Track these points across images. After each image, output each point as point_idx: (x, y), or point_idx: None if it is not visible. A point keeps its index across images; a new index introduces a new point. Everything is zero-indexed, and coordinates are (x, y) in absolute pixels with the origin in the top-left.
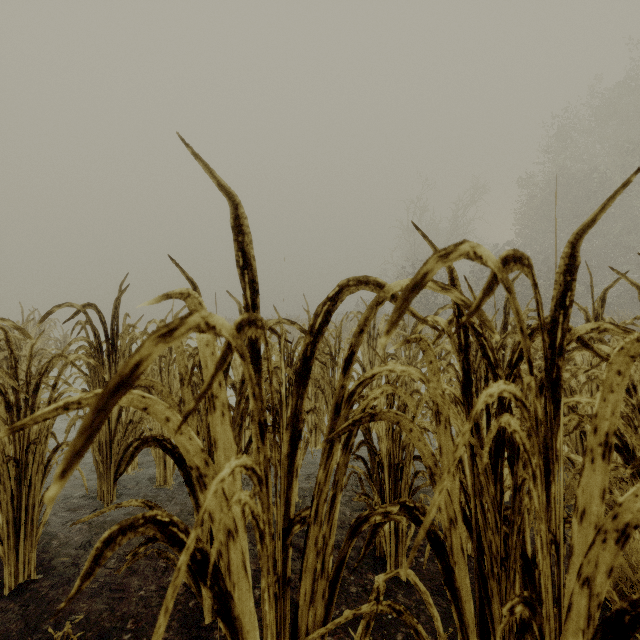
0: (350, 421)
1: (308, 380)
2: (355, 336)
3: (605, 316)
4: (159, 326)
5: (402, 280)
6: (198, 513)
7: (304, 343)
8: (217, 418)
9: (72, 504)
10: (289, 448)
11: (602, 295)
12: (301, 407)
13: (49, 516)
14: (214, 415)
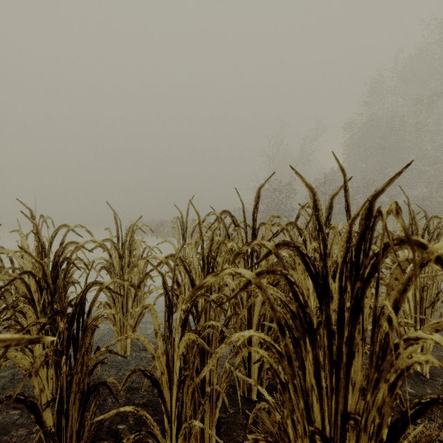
0: None
1: None
2: None
3: None
4: None
5: None
6: None
7: None
8: None
9: None
10: None
11: (330, 202)
12: None
13: None
14: None
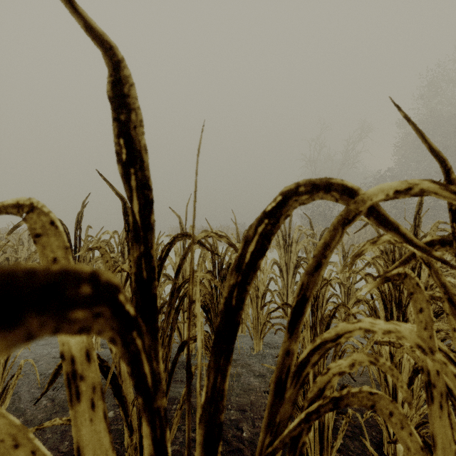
0: (302, 414)
1: (233, 344)
2: (308, 273)
3: None
4: (112, 236)
5: (387, 183)
6: (127, 424)
7: (227, 285)
8: (82, 413)
9: (44, 380)
10: (202, 454)
11: None
12: (222, 387)
13: (24, 392)
14: (77, 408)
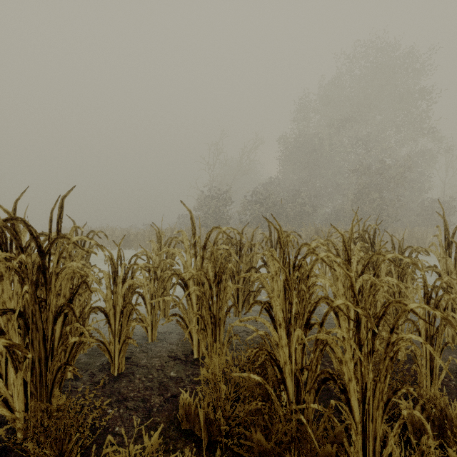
0: None
1: None
2: None
3: (311, 227)
4: None
5: None
6: None
7: None
8: None
9: None
10: None
11: (50, 216)
12: None
13: None
14: None
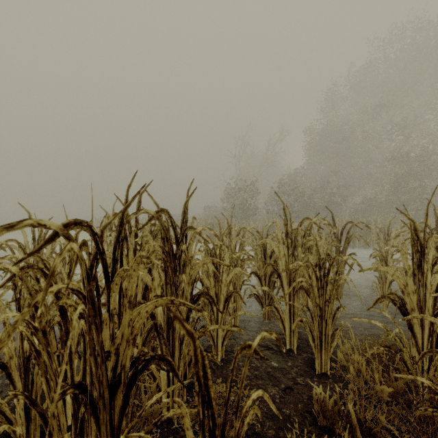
0: None
1: None
2: None
3: (345, 218)
4: None
5: None
6: None
7: None
8: None
9: None
10: None
11: (184, 207)
12: None
13: None
14: None
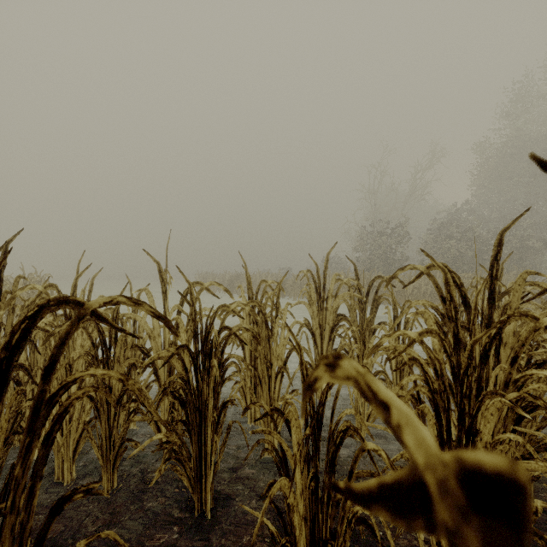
0: None
1: None
2: None
3: None
4: (43, 292)
5: None
6: None
7: None
8: None
9: None
10: None
11: None
12: None
13: None
14: None
